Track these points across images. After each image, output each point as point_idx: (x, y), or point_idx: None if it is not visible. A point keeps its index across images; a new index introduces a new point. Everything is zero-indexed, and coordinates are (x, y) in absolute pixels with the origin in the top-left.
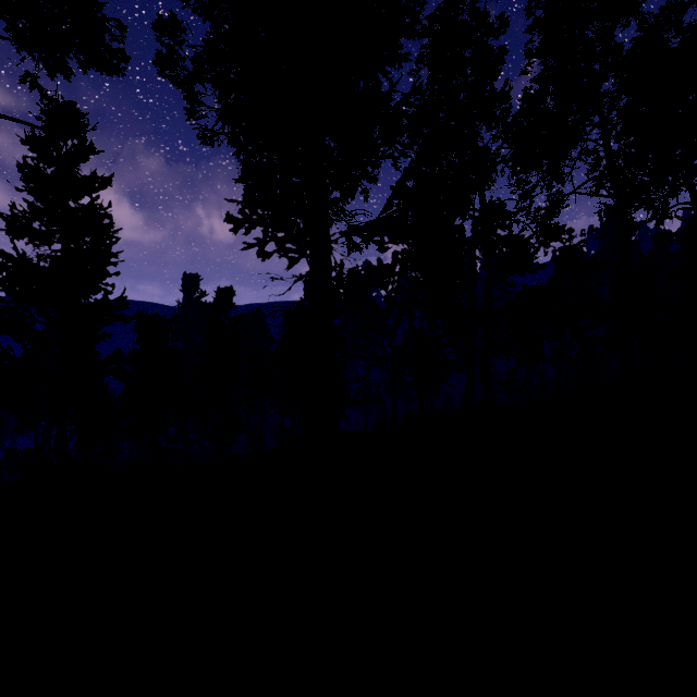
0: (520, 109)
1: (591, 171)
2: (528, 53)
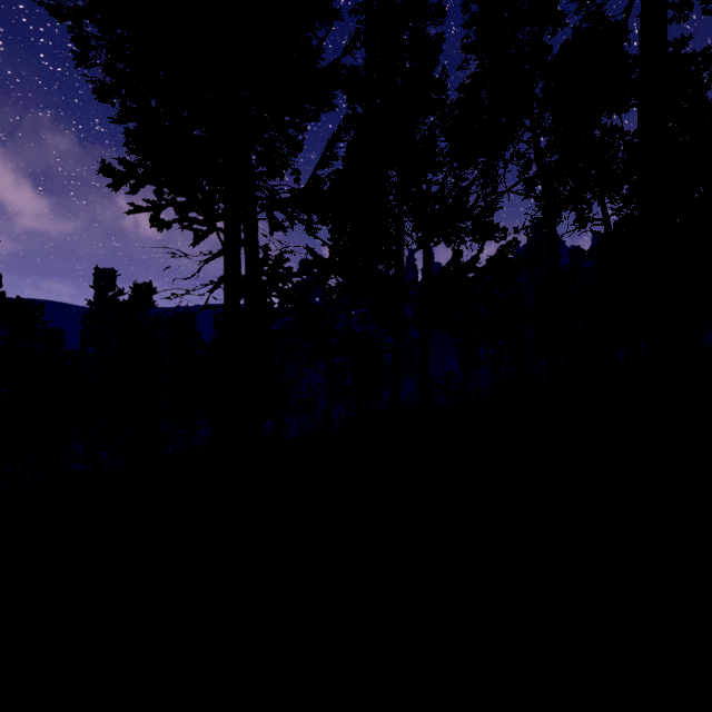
0: (456, 99)
1: (523, 174)
2: (465, 47)
